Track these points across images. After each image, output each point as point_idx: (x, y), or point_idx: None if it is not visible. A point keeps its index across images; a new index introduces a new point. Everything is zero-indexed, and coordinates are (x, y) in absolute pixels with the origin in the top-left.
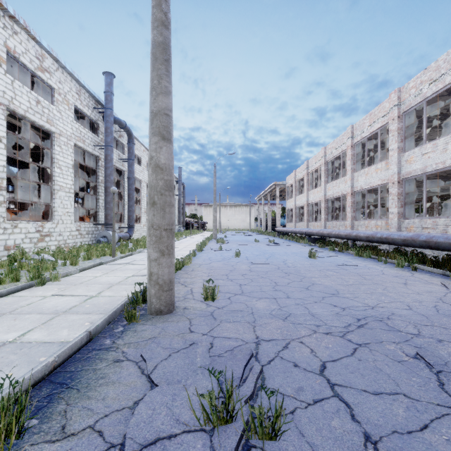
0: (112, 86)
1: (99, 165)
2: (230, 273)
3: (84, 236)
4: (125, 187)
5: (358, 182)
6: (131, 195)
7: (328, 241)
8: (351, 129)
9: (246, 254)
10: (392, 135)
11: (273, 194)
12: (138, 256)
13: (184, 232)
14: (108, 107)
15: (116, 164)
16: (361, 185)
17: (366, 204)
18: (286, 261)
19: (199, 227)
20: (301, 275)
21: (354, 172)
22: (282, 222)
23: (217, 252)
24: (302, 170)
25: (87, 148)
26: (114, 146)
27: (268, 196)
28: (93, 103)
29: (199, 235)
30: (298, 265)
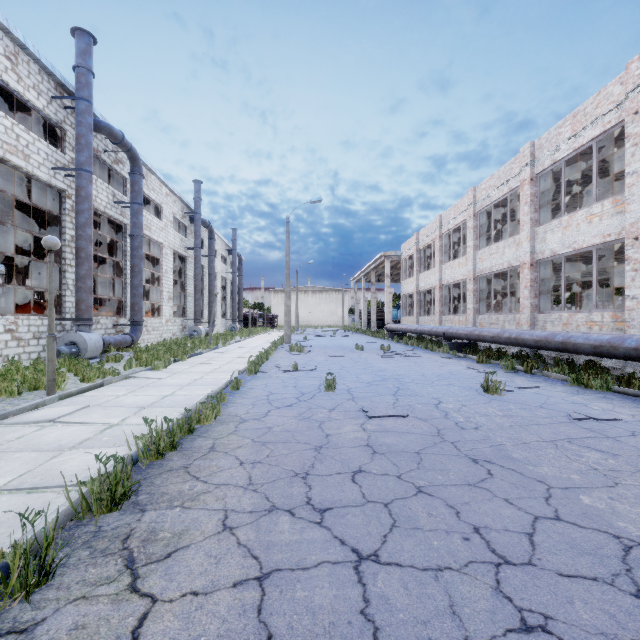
0: (90, 57)
1: (67, 207)
2: (314, 467)
3: (28, 342)
4: (127, 254)
5: (545, 242)
6: (136, 267)
7: (487, 349)
8: (532, 148)
9: (348, 382)
10: (634, 144)
11: (378, 273)
12: (111, 391)
13: (240, 332)
14: (80, 96)
15: (108, 211)
16: (554, 248)
17: (564, 281)
18: (441, 403)
19: (265, 323)
20: (527, 472)
21: (535, 225)
22: (394, 315)
23: (287, 376)
24: (430, 230)
25: (36, 171)
26: (116, 187)
27: (372, 275)
28: (51, 87)
29: (263, 335)
30: (480, 419)
